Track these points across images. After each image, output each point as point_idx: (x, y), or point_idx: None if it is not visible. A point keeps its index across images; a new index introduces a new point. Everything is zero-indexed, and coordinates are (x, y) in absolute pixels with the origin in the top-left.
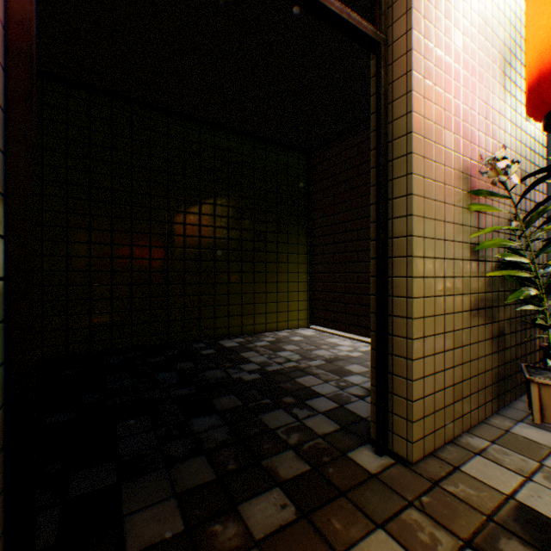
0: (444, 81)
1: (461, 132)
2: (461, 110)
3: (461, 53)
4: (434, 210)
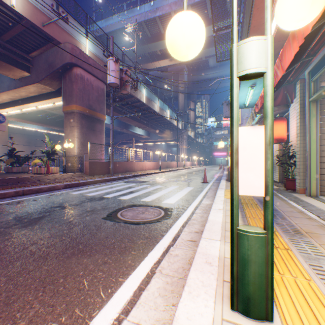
0: (291, 134)
1: (293, 140)
2: (293, 136)
3: (293, 127)
4: (290, 154)
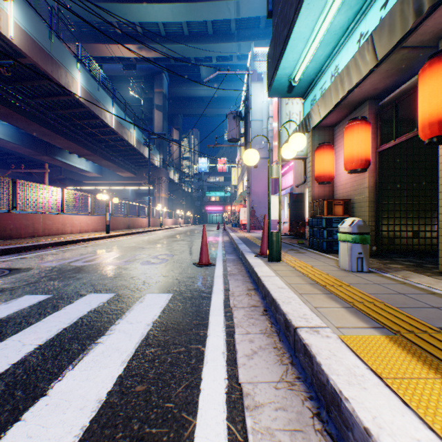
0: None
1: None
2: None
3: None
4: None
